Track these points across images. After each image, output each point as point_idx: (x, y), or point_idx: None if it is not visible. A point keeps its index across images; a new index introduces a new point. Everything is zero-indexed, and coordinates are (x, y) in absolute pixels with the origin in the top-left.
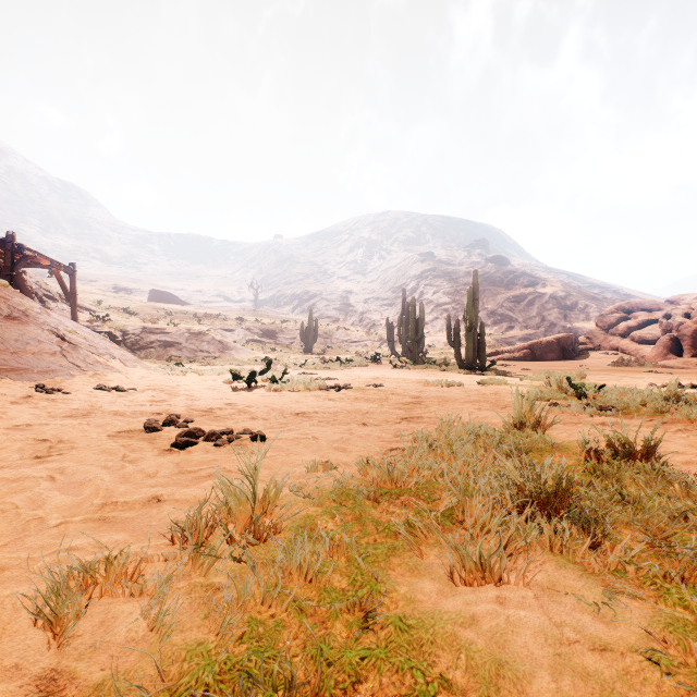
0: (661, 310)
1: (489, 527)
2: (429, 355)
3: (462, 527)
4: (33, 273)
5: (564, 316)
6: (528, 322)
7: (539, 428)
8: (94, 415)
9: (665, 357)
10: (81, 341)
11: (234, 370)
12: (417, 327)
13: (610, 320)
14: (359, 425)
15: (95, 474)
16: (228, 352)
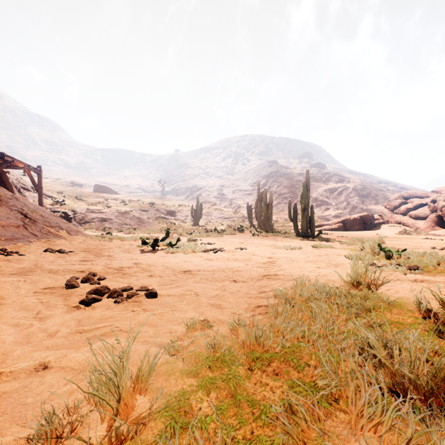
0: (429, 197)
1: (374, 418)
2: (275, 227)
3: (339, 408)
4: (14, 173)
5: (362, 201)
6: (339, 206)
7: (372, 286)
8: (33, 273)
9: (433, 228)
10: (39, 218)
11: (143, 238)
12: (268, 208)
13: (395, 204)
14: (231, 282)
15: (0, 334)
16: (143, 225)
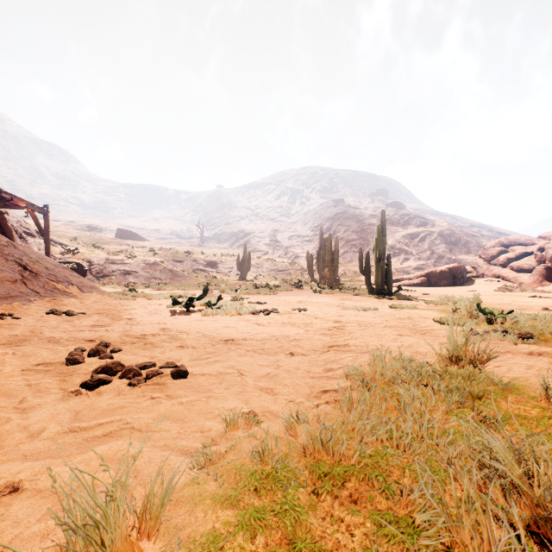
0: (535, 245)
1: None
2: (341, 281)
3: None
4: (15, 214)
5: (450, 250)
6: (421, 255)
7: (476, 362)
8: (27, 342)
9: (541, 284)
10: (42, 270)
11: (174, 296)
12: (333, 258)
13: (492, 253)
14: (287, 355)
15: None
16: (177, 279)
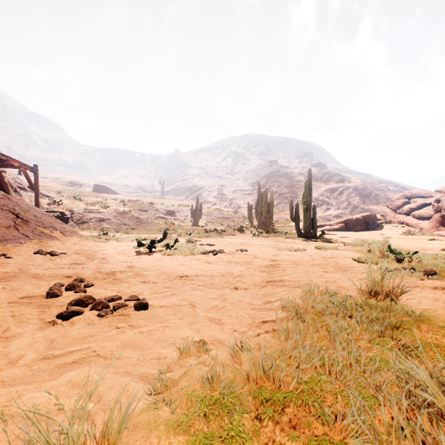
0: (432, 197)
1: None
2: (275, 227)
3: None
4: (10, 172)
5: (363, 201)
6: (339, 205)
7: (391, 295)
8: (16, 278)
9: (438, 229)
10: (31, 218)
11: (139, 239)
12: (269, 208)
13: (397, 204)
14: (232, 289)
15: None
16: (142, 225)
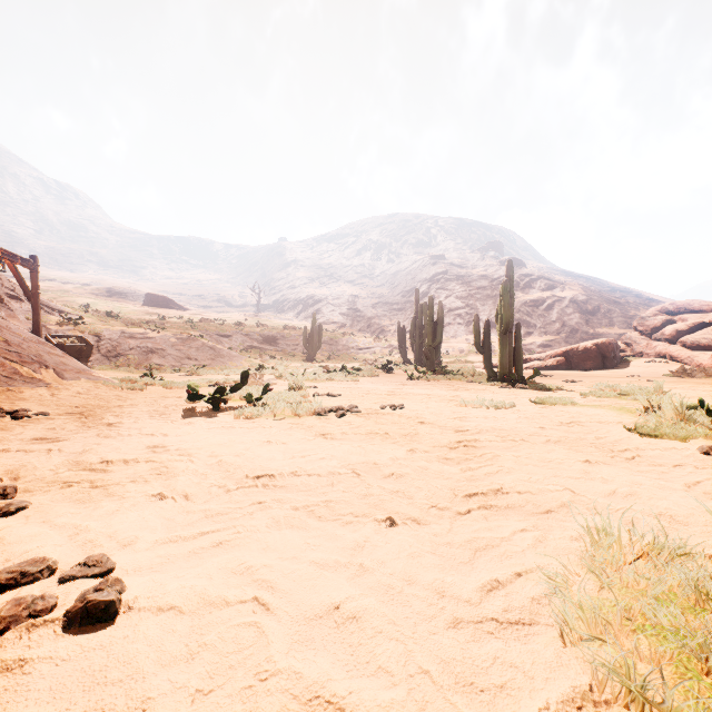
0: None
1: None
2: (444, 363)
3: None
4: None
5: (586, 321)
6: (548, 328)
7: None
8: None
9: None
10: None
11: (194, 386)
12: (435, 331)
13: (653, 323)
14: (380, 523)
15: None
16: (220, 359)
